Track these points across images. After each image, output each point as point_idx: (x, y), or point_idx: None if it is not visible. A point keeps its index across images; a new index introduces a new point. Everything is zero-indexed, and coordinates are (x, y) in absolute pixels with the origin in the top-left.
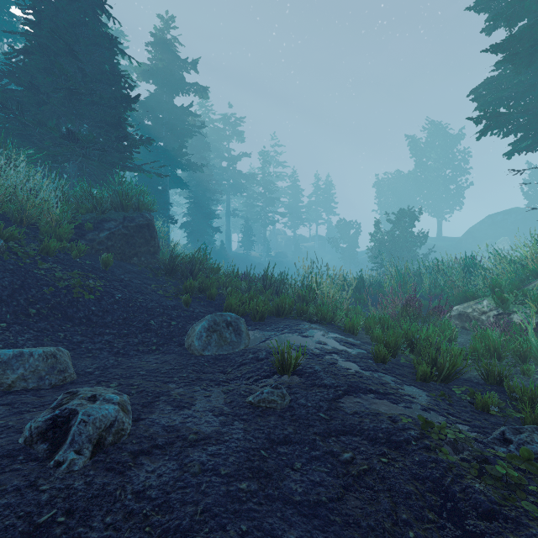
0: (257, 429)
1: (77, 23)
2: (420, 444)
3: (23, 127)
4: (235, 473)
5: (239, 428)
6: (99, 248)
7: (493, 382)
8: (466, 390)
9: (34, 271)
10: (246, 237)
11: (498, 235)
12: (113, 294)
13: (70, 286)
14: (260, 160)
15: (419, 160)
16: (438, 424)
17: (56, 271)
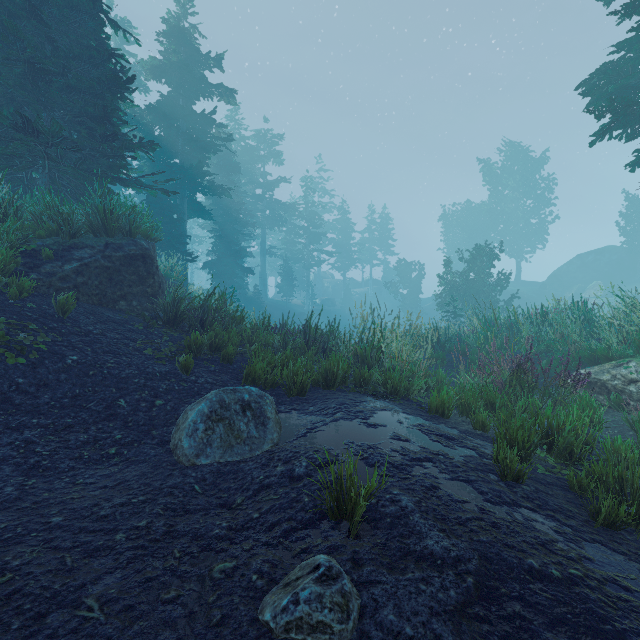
0: None
1: None
2: None
3: None
4: None
5: None
6: (62, 286)
7: None
8: None
9: None
10: (285, 281)
11: (590, 279)
12: (64, 356)
13: None
14: (302, 187)
15: (495, 189)
16: None
17: None
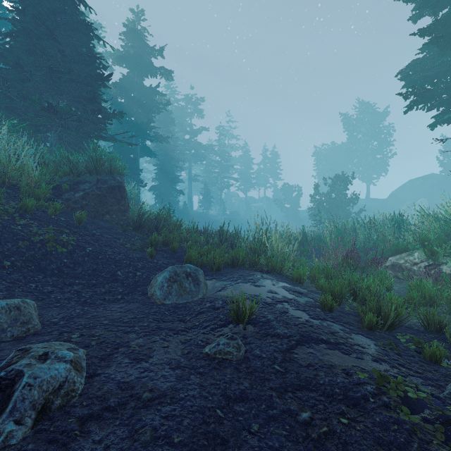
0: (213, 383)
1: (57, 10)
2: (378, 401)
3: (9, 100)
4: (189, 441)
5: (196, 383)
6: (74, 206)
7: (433, 329)
8: (410, 338)
9: (12, 227)
10: (205, 198)
11: (418, 197)
12: (85, 247)
13: (44, 240)
14: (217, 133)
15: (351, 134)
16: (394, 379)
17: (33, 226)
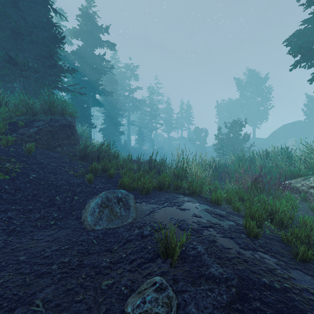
0: None
1: None
2: None
3: None
4: None
5: None
6: (28, 140)
7: None
8: None
9: None
10: (140, 137)
11: (289, 137)
12: (29, 174)
13: None
14: (148, 91)
15: (242, 92)
16: None
17: None
